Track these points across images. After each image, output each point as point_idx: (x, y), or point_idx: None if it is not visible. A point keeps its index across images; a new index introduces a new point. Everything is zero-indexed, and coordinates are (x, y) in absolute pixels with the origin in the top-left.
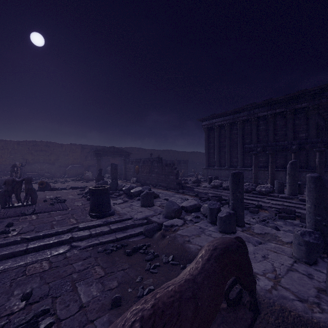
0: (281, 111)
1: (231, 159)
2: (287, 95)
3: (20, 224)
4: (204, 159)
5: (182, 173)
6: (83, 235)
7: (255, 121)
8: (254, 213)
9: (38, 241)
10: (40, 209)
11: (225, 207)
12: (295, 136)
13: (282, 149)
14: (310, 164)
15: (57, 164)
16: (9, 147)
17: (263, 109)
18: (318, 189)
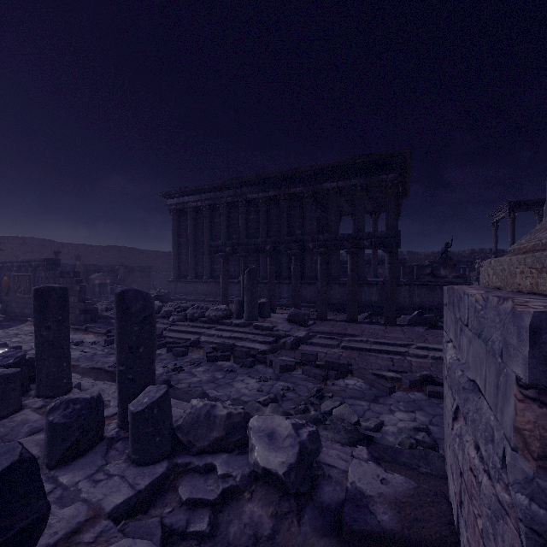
0: (275, 196)
1: (213, 264)
2: (280, 172)
3: None
4: None
5: None
6: None
7: (244, 206)
8: (179, 356)
9: None
10: None
11: None
12: (291, 232)
13: (255, 250)
14: (306, 274)
15: None
16: None
17: (253, 189)
18: (121, 317)
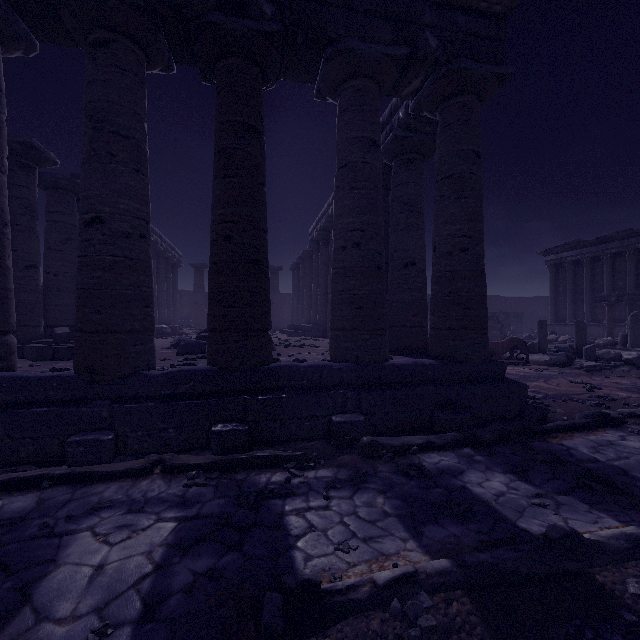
0: None
1: (594, 310)
2: None
3: None
4: None
5: (511, 331)
6: None
7: (631, 256)
8: None
9: None
10: None
11: None
12: None
13: None
14: None
15: None
16: None
17: None
18: (576, 327)
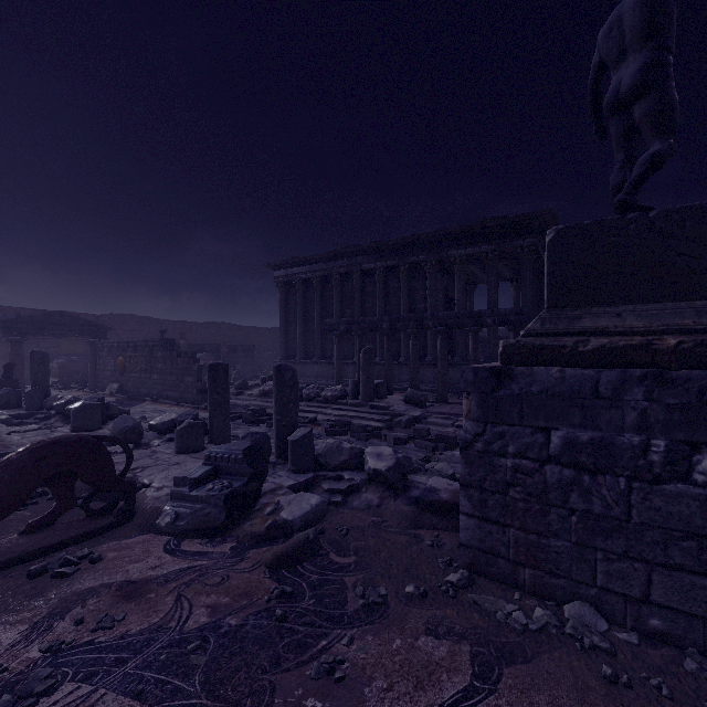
0: (394, 265)
1: (324, 343)
2: (399, 239)
3: None
4: None
5: (236, 372)
6: None
7: (359, 278)
8: None
9: None
10: None
11: (261, 427)
12: (413, 307)
13: (372, 328)
14: (429, 354)
15: None
16: None
17: (369, 259)
18: (278, 382)
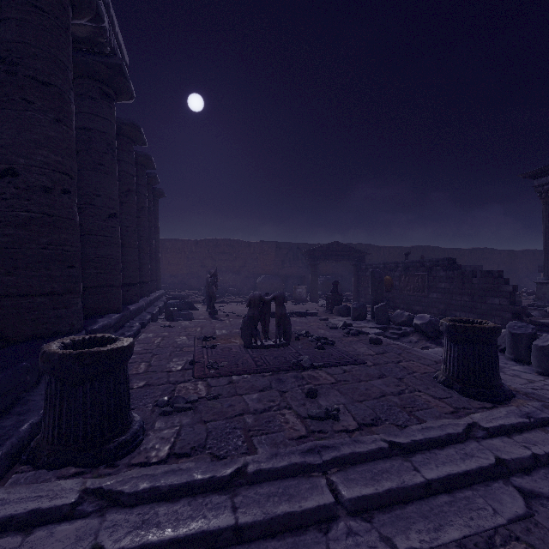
0: None
1: None
2: None
3: (323, 392)
4: (503, 263)
5: None
6: (522, 457)
7: None
8: None
9: (427, 458)
10: (312, 356)
11: None
12: None
13: None
14: None
15: (243, 274)
16: (186, 250)
17: None
18: None
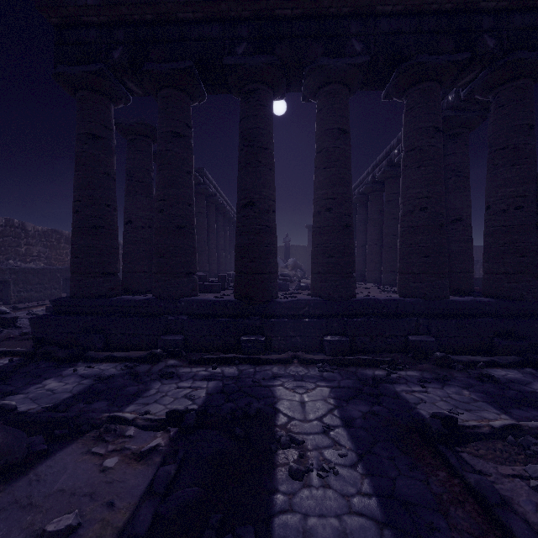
0: None
1: None
2: None
3: None
4: None
5: None
6: None
7: None
8: None
9: None
10: None
11: None
12: None
13: None
14: None
15: None
16: None
17: None
18: None
